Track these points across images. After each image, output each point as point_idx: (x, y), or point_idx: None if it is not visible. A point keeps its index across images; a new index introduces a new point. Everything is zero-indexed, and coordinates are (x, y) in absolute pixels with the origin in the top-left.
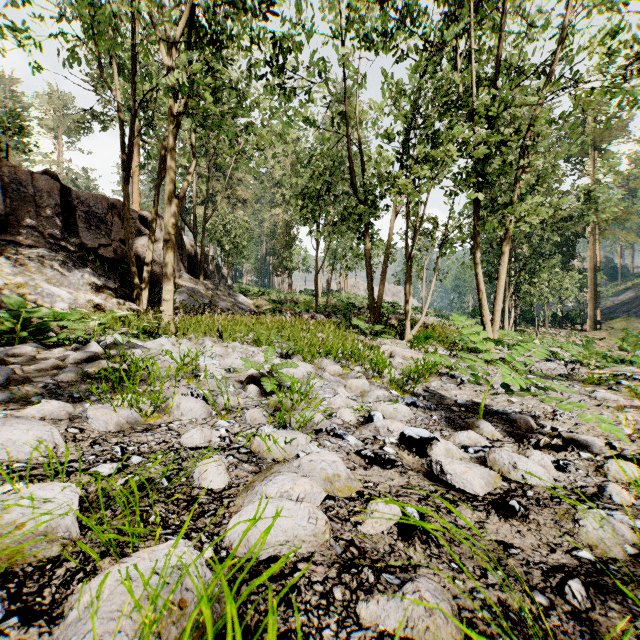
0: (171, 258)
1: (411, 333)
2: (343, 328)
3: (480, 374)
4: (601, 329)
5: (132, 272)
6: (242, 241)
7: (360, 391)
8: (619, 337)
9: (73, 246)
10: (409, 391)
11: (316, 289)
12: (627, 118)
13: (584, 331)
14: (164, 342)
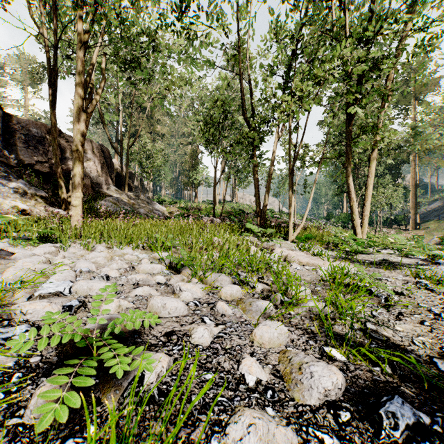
0: (79, 167)
1: (294, 234)
2: (236, 230)
3: (389, 285)
4: (420, 229)
5: (59, 183)
6: (157, 162)
7: (278, 353)
8: (433, 235)
9: (12, 162)
10: (352, 344)
11: (214, 198)
12: (439, 77)
13: (407, 230)
14: (43, 250)
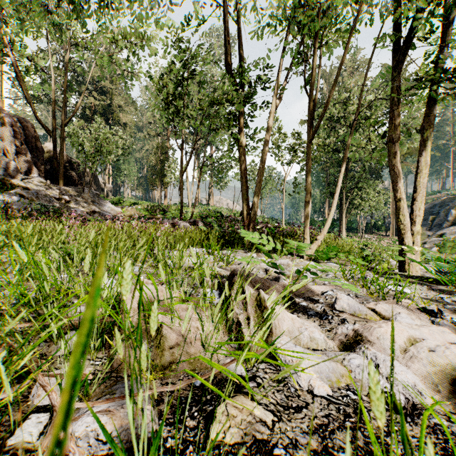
0: None
1: (312, 247)
2: (214, 240)
3: None
4: None
5: None
6: (106, 146)
7: None
8: None
9: None
10: None
11: (181, 192)
12: None
13: (388, 236)
14: None
